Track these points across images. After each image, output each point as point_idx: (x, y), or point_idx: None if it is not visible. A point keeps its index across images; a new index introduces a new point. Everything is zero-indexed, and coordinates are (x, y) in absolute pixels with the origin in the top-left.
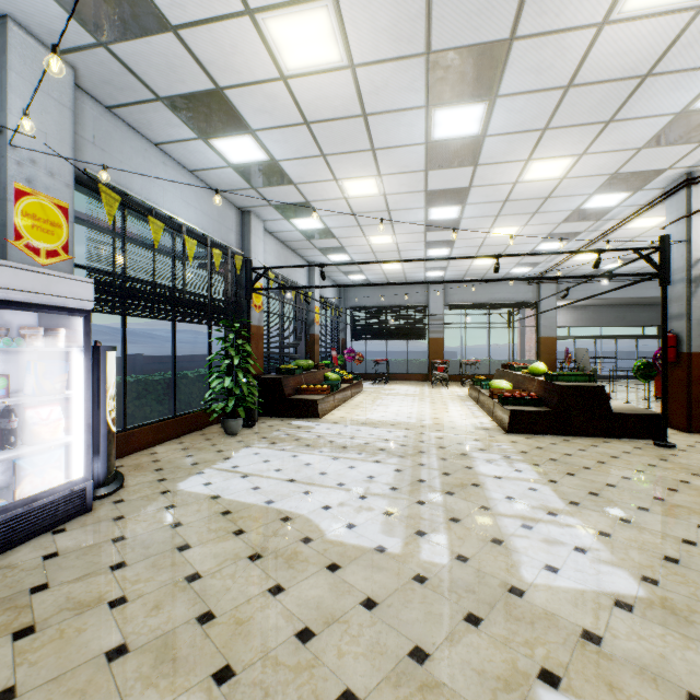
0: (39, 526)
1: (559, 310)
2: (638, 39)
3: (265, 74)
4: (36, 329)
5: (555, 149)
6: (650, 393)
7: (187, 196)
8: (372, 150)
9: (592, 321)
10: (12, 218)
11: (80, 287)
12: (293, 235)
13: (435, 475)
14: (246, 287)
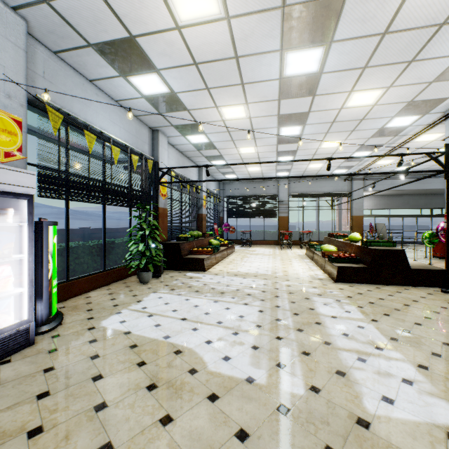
0: None
1: (364, 198)
2: None
3: (164, 25)
4: None
5: (370, 83)
6: (428, 253)
7: (114, 118)
8: (242, 84)
9: (386, 205)
10: None
11: (24, 177)
12: (188, 147)
13: (288, 315)
14: (155, 181)
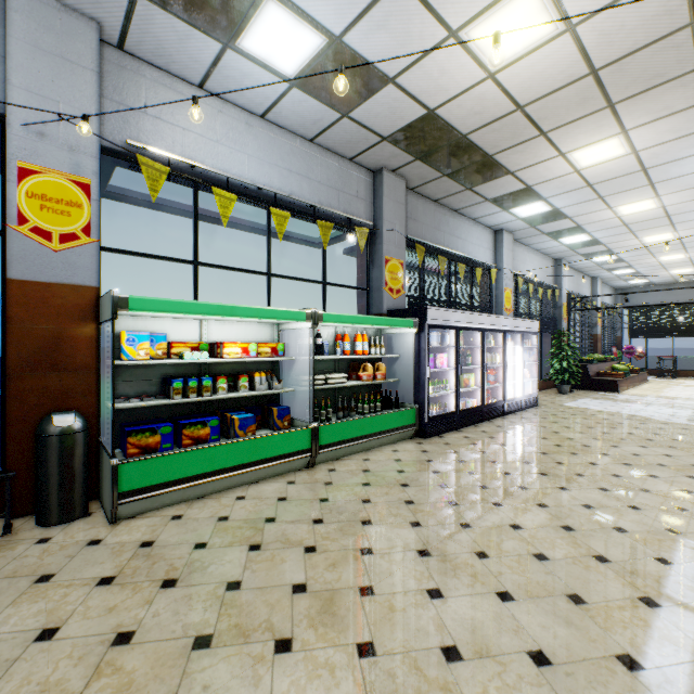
0: (530, 405)
1: None
2: None
3: (607, 218)
4: (527, 340)
5: None
6: None
7: (534, 264)
8: (670, 224)
9: None
10: (503, 300)
11: (536, 324)
12: (586, 265)
13: None
14: (567, 309)
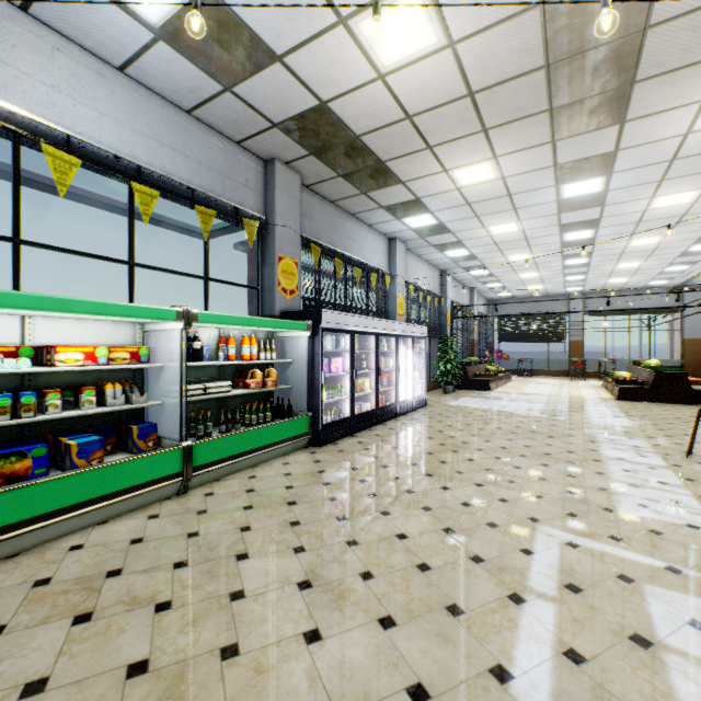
0: (419, 406)
1: None
2: (667, 210)
3: (482, 236)
4: (417, 344)
5: (645, 235)
6: None
7: (424, 274)
8: (528, 246)
9: None
10: (396, 306)
11: (425, 330)
12: (466, 277)
13: (564, 408)
14: (451, 317)
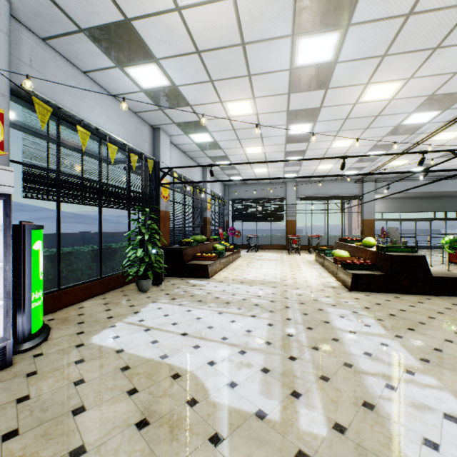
0: None
1: (375, 200)
2: None
3: (163, 5)
4: None
5: (389, 74)
6: (444, 258)
7: (110, 114)
8: (248, 76)
9: (398, 208)
10: None
11: None
12: (191, 147)
13: (301, 329)
14: (155, 182)
